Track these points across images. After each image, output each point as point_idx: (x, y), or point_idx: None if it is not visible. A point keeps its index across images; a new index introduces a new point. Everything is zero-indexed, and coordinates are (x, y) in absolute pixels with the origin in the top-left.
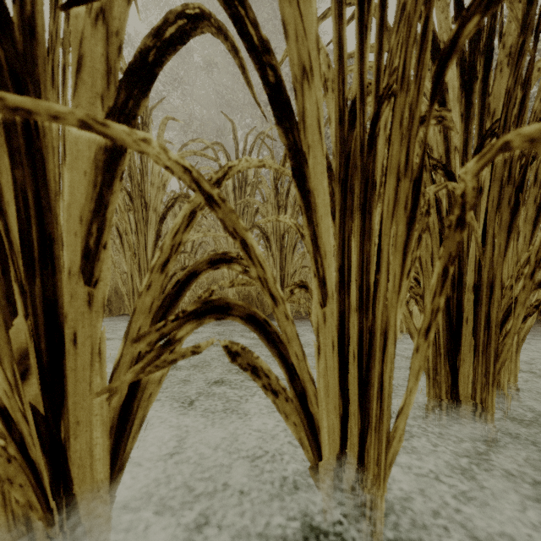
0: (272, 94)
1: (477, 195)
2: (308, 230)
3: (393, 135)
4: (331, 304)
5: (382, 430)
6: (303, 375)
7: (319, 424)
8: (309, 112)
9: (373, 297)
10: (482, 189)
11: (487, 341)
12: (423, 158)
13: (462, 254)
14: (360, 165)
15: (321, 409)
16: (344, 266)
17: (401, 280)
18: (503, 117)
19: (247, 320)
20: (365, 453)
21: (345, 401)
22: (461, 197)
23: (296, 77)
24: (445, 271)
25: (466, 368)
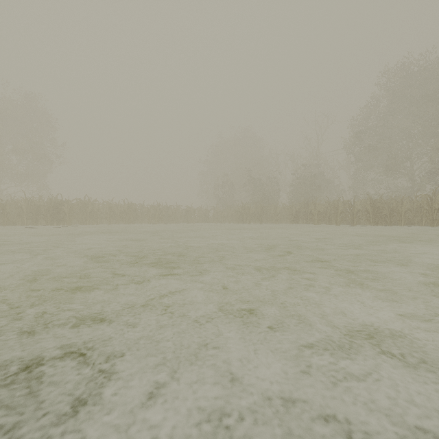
0: None
1: None
2: None
3: None
4: None
5: None
6: None
7: None
8: None
9: None
10: None
11: None
12: None
13: None
14: None
15: None
16: None
17: None
18: None
19: None
20: None
21: None
22: None
23: None
24: None
25: None
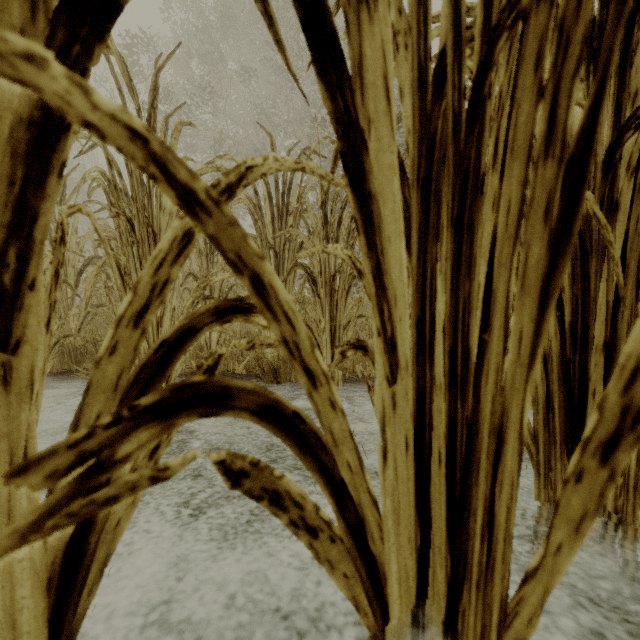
0: (307, 19)
1: (610, 214)
2: (369, 258)
3: (519, 87)
4: (405, 378)
5: (491, 590)
6: (361, 494)
7: (386, 567)
8: (371, 59)
9: (475, 369)
10: (617, 206)
11: None
12: (591, 111)
13: (588, 298)
14: (452, 153)
15: (389, 543)
16: (425, 317)
17: (536, 342)
18: None
19: (263, 412)
20: (459, 614)
21: (425, 525)
22: None
23: None
24: None
25: None
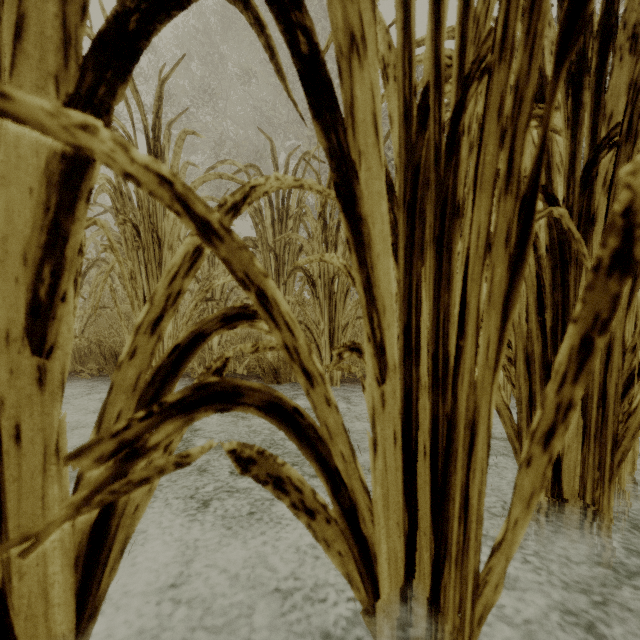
0: (305, 71)
1: (587, 227)
2: (360, 274)
3: (486, 131)
4: (393, 379)
5: (467, 566)
6: (353, 482)
7: (376, 549)
8: (361, 101)
9: (453, 372)
10: (594, 219)
11: (601, 423)
12: (538, 161)
13: (567, 305)
14: (434, 180)
15: (378, 527)
16: (411, 325)
17: (499, 350)
18: (626, 119)
19: (267, 409)
20: (441, 591)
21: (412, 512)
22: (623, 218)
23: (341, 47)
24: (584, 345)
25: (571, 456)
